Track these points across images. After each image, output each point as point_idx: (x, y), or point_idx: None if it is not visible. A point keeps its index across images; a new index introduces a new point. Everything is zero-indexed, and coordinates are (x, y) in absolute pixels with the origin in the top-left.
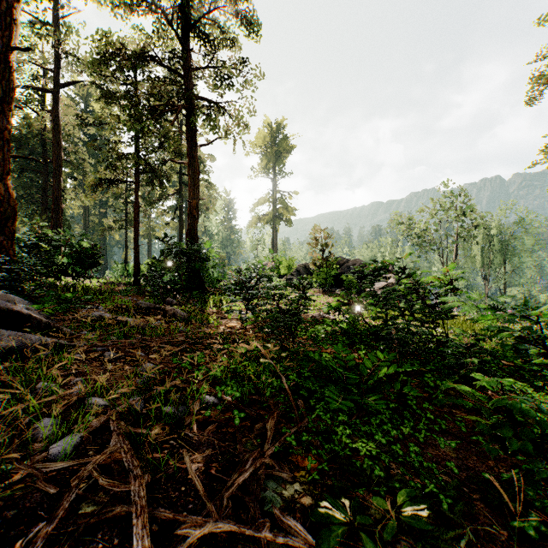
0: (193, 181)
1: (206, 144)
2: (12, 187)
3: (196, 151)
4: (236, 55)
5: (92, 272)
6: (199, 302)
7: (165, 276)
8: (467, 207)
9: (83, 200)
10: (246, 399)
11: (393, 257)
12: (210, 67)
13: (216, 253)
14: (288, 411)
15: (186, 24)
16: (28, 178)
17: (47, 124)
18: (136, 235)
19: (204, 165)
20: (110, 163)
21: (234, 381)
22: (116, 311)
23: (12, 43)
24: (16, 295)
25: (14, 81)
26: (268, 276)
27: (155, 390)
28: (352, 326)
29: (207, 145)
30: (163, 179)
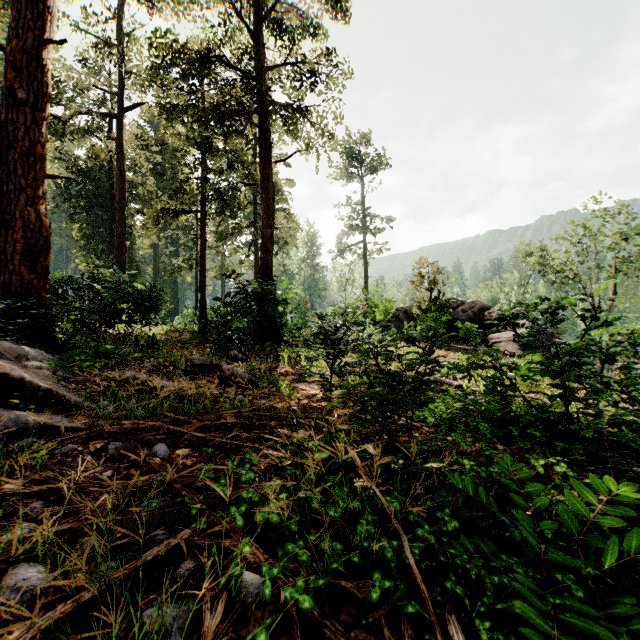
0: (266, 205)
1: (283, 159)
2: (44, 213)
3: (270, 169)
4: (320, 48)
5: (162, 318)
6: (271, 357)
7: (237, 323)
8: (633, 229)
9: (151, 238)
10: (326, 588)
11: (521, 298)
12: (287, 63)
13: (293, 294)
14: (421, 637)
15: (258, 13)
16: (98, 216)
17: (112, 154)
18: (202, 274)
19: (282, 192)
20: (173, 190)
21: (301, 542)
22: (160, 369)
23: (45, 36)
24: (39, 348)
25: (47, 84)
26: (360, 323)
27: (145, 553)
28: (498, 404)
29: (284, 160)
30: (233, 207)
